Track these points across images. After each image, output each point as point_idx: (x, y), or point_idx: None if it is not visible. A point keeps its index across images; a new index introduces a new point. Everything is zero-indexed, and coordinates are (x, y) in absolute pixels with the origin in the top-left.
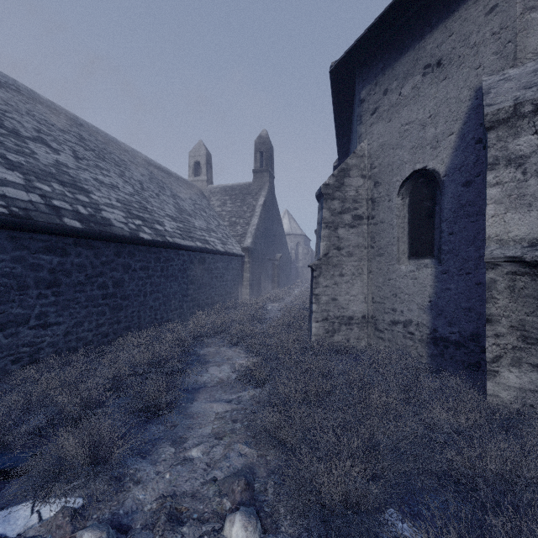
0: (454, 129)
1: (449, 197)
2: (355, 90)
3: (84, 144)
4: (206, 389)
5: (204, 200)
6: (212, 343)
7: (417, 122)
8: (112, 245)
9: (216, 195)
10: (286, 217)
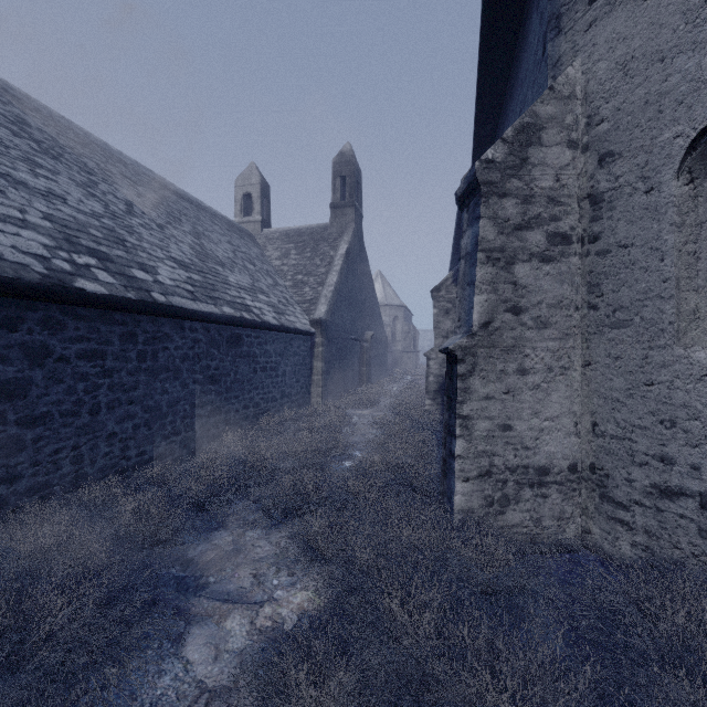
0: None
1: None
2: None
3: (20, 129)
4: None
5: (255, 249)
6: (231, 517)
7: None
8: None
9: (274, 242)
10: (378, 281)
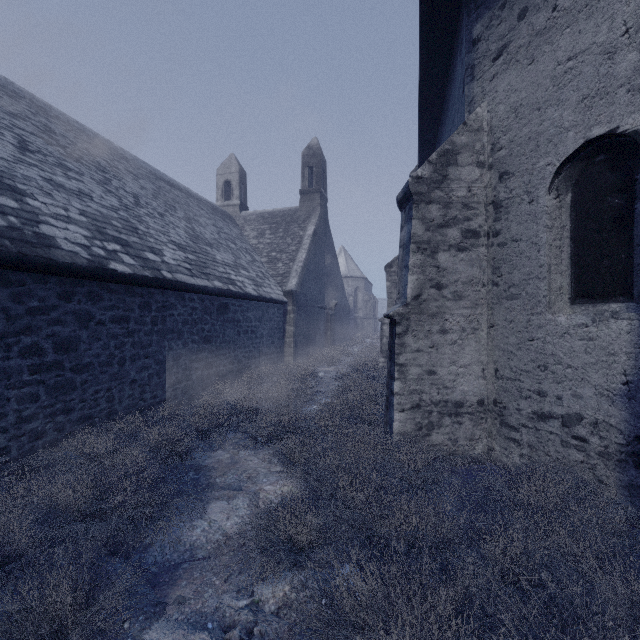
0: None
1: None
2: (456, 37)
3: (49, 137)
4: (190, 569)
5: (235, 229)
6: (227, 442)
7: (594, 49)
8: (53, 281)
9: (251, 223)
10: (342, 255)
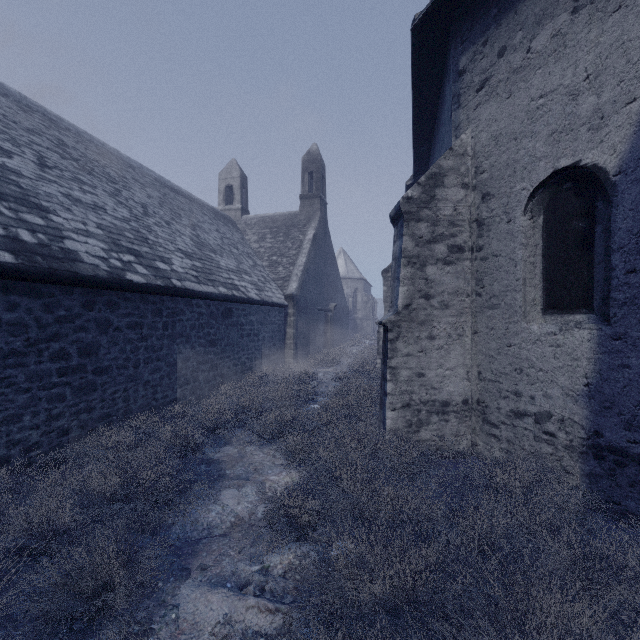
0: (638, 92)
1: (627, 208)
2: (446, 64)
3: (63, 151)
4: (209, 544)
5: (237, 234)
6: (234, 438)
7: (561, 90)
8: (77, 292)
9: (253, 227)
10: (341, 257)
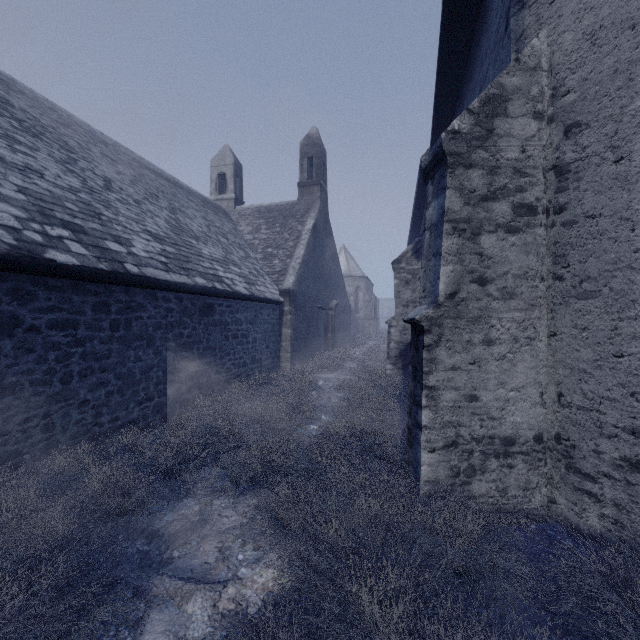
0: None
1: None
2: None
3: (2, 108)
4: None
5: (229, 224)
6: (199, 485)
7: None
8: None
9: (247, 218)
10: (342, 254)
